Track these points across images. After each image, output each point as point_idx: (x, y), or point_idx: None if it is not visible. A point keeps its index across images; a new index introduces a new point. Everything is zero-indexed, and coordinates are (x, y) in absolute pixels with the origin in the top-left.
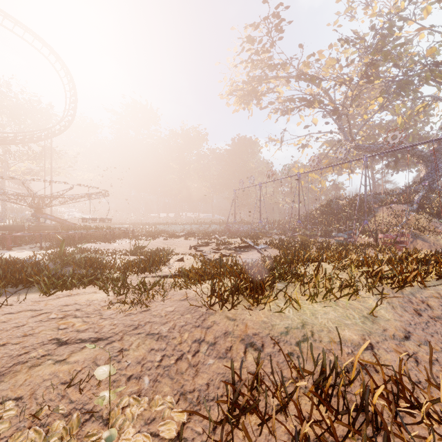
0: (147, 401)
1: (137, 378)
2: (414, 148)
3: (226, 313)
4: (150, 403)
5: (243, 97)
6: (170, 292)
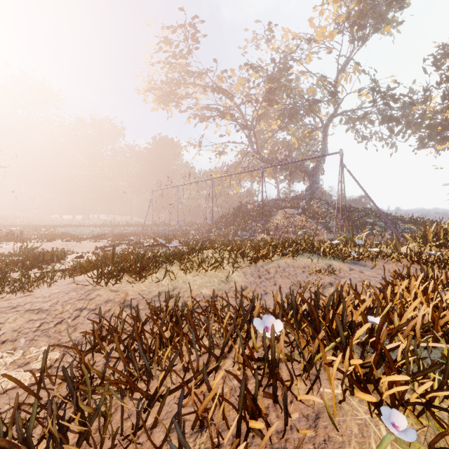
0: (22, 352)
1: (12, 341)
2: (302, 165)
3: (111, 288)
4: (25, 353)
5: (162, 97)
6: (60, 281)
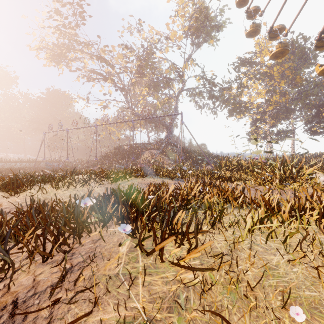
0: None
1: None
2: (162, 120)
3: None
4: None
5: (53, 56)
6: None
